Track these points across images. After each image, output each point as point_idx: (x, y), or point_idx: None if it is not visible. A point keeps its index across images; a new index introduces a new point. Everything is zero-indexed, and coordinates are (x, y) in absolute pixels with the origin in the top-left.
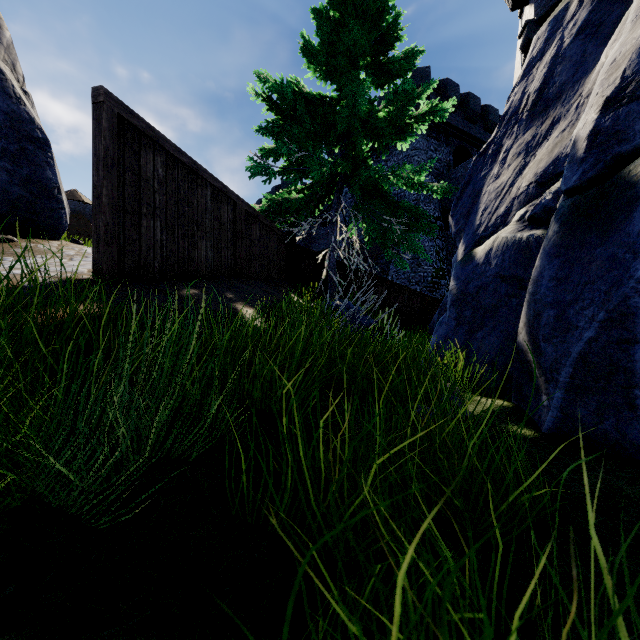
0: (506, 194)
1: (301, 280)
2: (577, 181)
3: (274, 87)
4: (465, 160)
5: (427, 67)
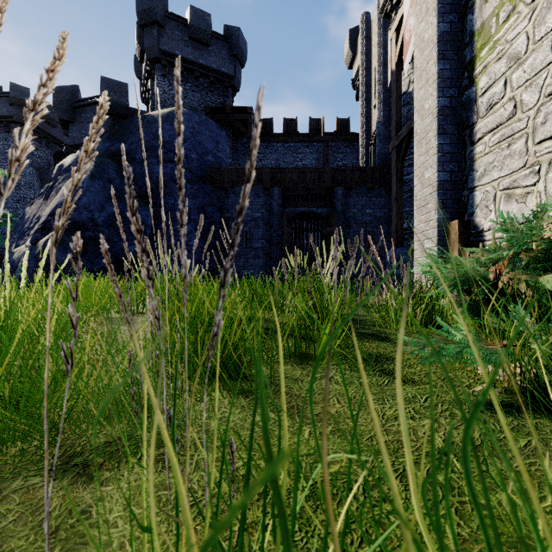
0: (29, 232)
1: None
2: (31, 242)
3: None
4: None
5: (27, 88)
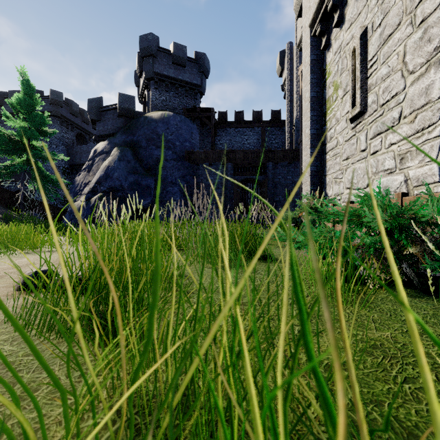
0: (81, 193)
1: (3, 202)
2: (86, 199)
3: (0, 136)
4: (83, 139)
5: (61, 93)
